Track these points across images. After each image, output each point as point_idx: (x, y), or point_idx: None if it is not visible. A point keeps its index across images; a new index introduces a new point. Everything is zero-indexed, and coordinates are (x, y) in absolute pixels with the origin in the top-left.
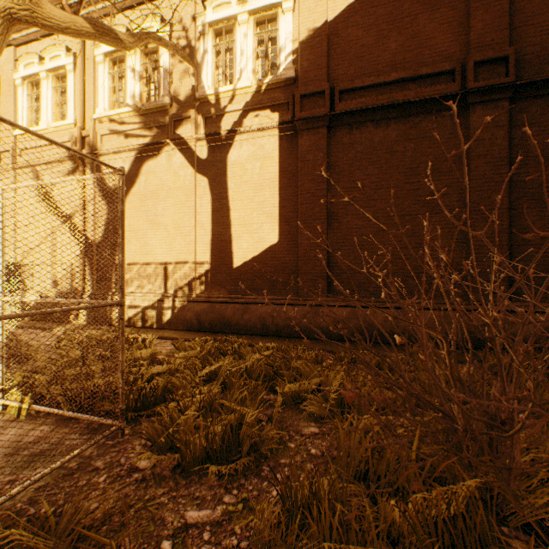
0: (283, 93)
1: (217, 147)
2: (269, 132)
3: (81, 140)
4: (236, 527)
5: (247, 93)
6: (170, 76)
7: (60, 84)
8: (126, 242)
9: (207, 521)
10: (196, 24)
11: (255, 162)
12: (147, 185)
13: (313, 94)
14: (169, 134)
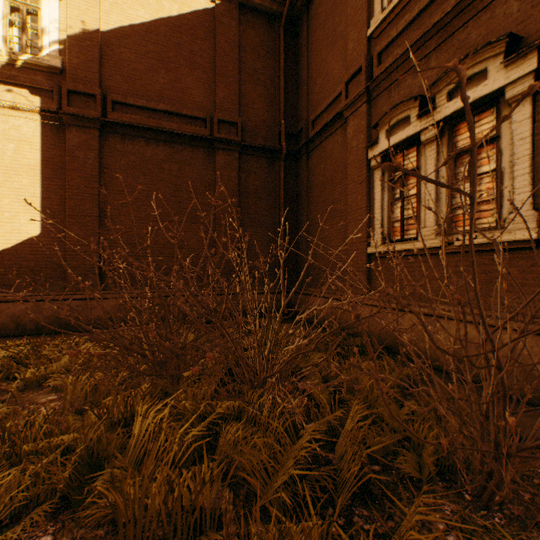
0: (47, 78)
1: None
2: (28, 115)
3: None
4: None
5: None
6: None
7: None
8: None
9: None
10: None
11: (7, 142)
12: None
13: (84, 94)
14: None
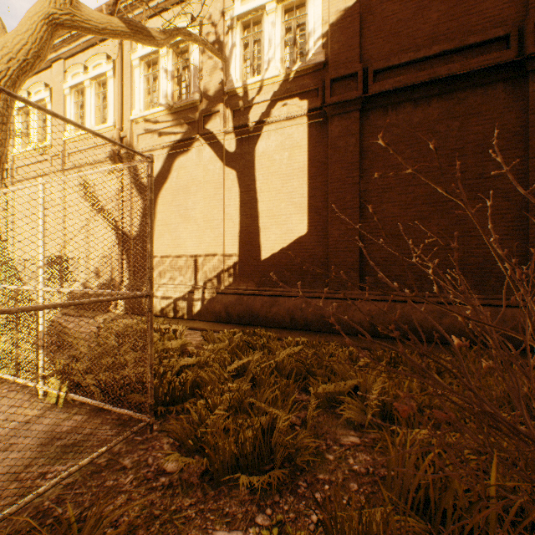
0: (312, 79)
1: (245, 140)
2: (298, 121)
3: (120, 141)
4: None
5: (275, 83)
6: (199, 73)
7: (101, 90)
8: (159, 236)
9: None
10: (225, 19)
11: (283, 152)
12: (178, 181)
13: (344, 77)
14: (199, 129)
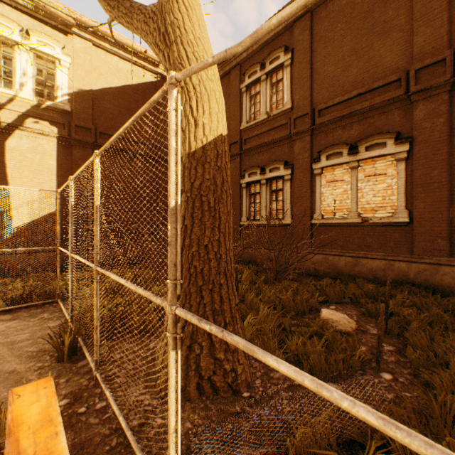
0: (61, 116)
1: None
2: (49, 138)
3: None
4: None
5: (28, 103)
6: None
7: None
8: None
9: None
10: None
11: (35, 154)
12: None
13: (84, 127)
14: None
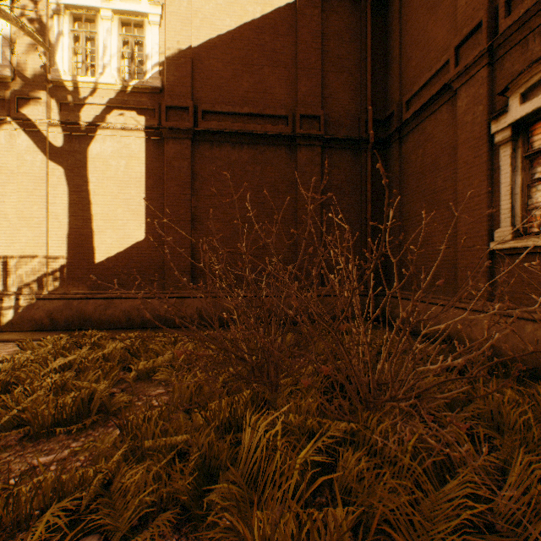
0: (150, 99)
1: (76, 137)
2: (136, 133)
3: None
4: (81, 457)
5: (111, 90)
6: (12, 46)
7: None
8: None
9: (54, 460)
10: (49, 0)
11: (120, 159)
12: None
13: (179, 108)
14: (11, 111)
